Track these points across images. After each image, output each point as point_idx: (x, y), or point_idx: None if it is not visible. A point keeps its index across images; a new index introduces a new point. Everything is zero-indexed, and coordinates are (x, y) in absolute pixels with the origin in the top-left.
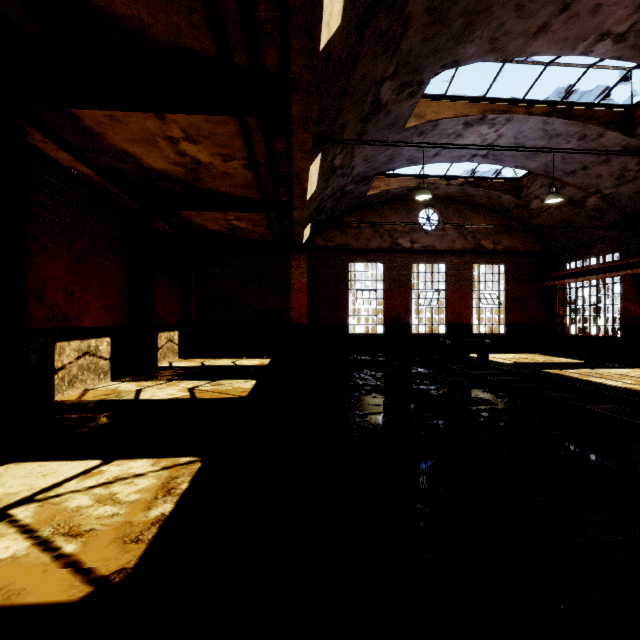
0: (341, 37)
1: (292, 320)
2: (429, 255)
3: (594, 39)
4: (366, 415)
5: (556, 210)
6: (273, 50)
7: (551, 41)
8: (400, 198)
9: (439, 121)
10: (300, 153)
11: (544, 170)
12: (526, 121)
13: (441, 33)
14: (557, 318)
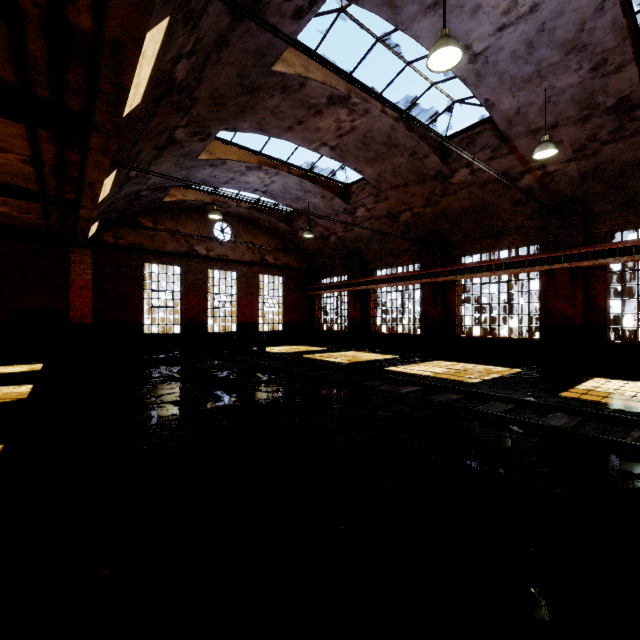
0: (141, 107)
1: (72, 320)
2: (223, 263)
3: (320, 144)
4: (162, 395)
5: (314, 240)
6: (77, 99)
7: (296, 136)
8: (197, 208)
9: (227, 160)
10: (96, 168)
11: (304, 212)
12: (289, 177)
13: (222, 111)
14: (316, 319)
